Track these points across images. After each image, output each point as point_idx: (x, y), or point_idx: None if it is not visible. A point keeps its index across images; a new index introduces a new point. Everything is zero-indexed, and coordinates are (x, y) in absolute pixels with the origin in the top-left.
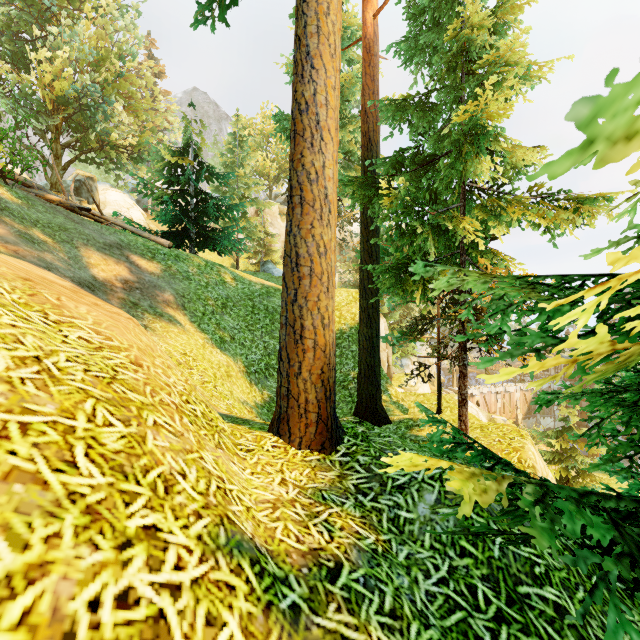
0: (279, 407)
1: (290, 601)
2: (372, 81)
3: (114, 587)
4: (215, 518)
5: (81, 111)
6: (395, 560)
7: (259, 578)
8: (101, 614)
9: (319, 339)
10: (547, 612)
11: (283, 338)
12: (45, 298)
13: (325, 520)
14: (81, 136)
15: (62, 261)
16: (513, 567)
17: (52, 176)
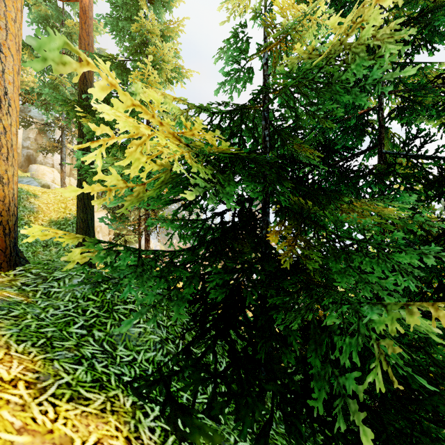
0: None
1: None
2: (87, 35)
3: None
4: None
5: None
6: (36, 306)
7: None
8: None
9: None
10: (125, 312)
11: None
12: None
13: None
14: None
15: None
16: (115, 300)
17: None
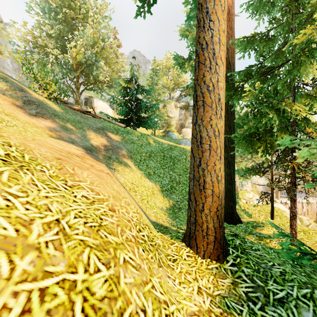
0: (189, 229)
1: None
2: (230, 29)
3: None
4: None
5: (87, 67)
6: None
7: None
8: None
9: (215, 189)
10: None
11: (191, 187)
12: (66, 170)
13: None
14: (87, 78)
15: (78, 138)
16: None
17: (76, 97)
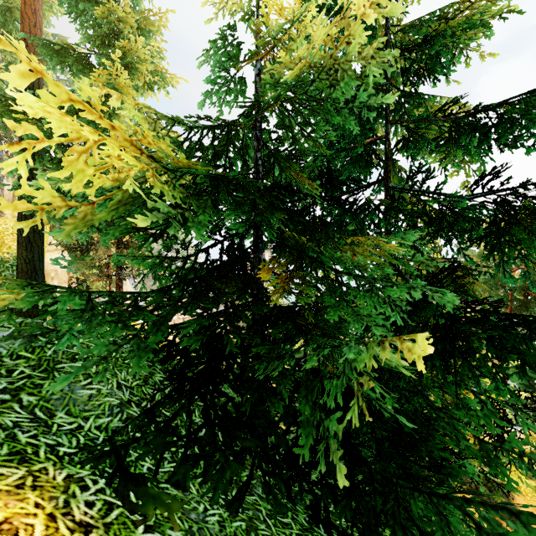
0: None
1: None
2: (33, 14)
3: None
4: None
5: None
6: None
7: None
8: None
9: None
10: (72, 371)
11: None
12: None
13: None
14: None
15: None
16: (59, 357)
17: None
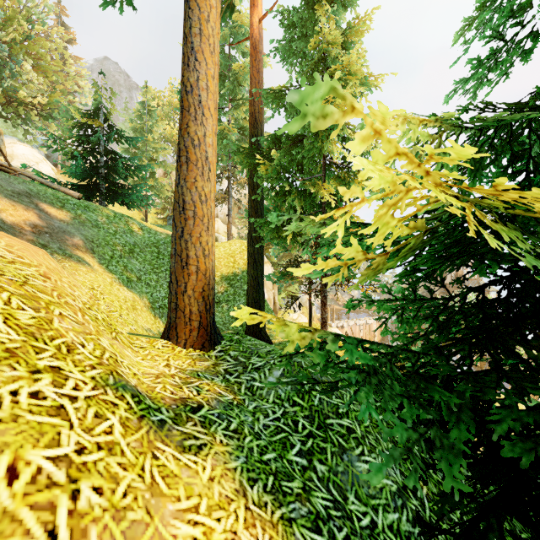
0: (169, 318)
1: (159, 418)
2: (258, 73)
3: (28, 389)
4: (106, 371)
5: None
6: (245, 409)
7: (137, 404)
8: (19, 398)
9: (201, 266)
10: (341, 432)
11: (173, 265)
12: None
13: (196, 386)
14: None
15: None
16: (325, 409)
17: None
